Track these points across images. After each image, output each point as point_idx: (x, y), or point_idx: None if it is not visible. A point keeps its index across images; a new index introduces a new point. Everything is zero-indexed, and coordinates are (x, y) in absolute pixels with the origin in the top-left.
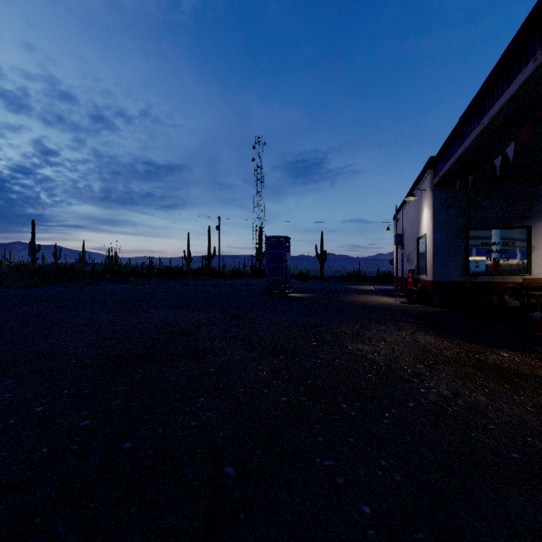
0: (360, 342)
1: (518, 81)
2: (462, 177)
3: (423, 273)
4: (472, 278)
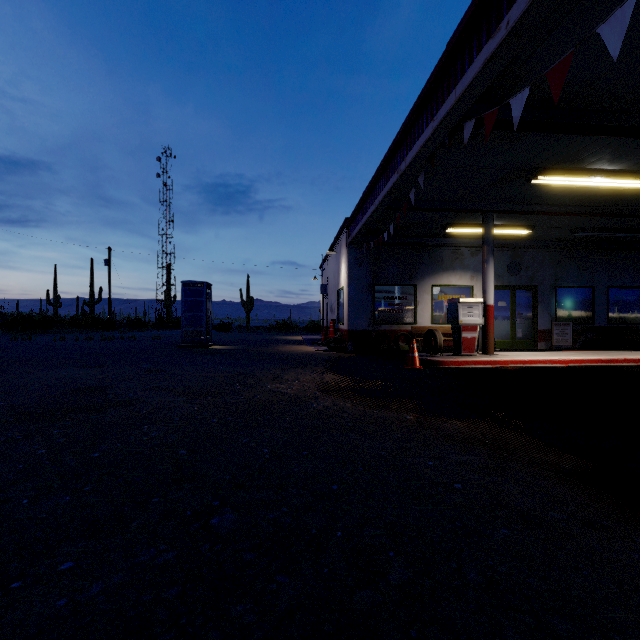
0: (278, 383)
1: (391, 183)
2: (370, 239)
3: (341, 323)
4: (377, 327)
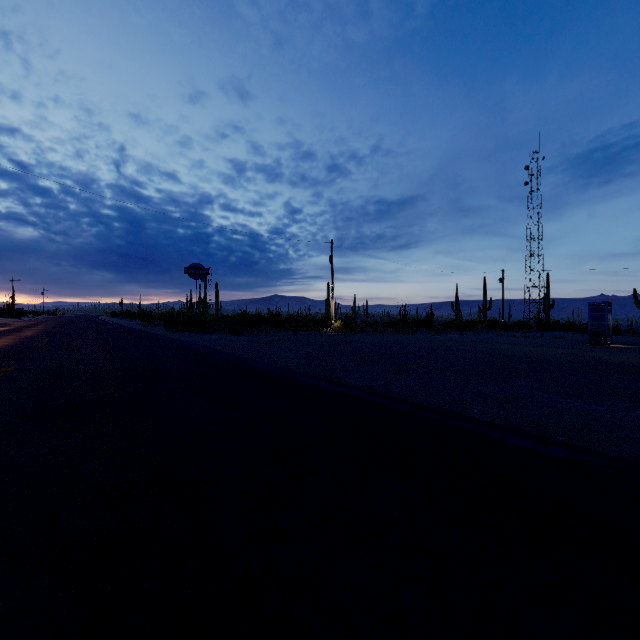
0: None
1: None
2: None
3: None
4: None
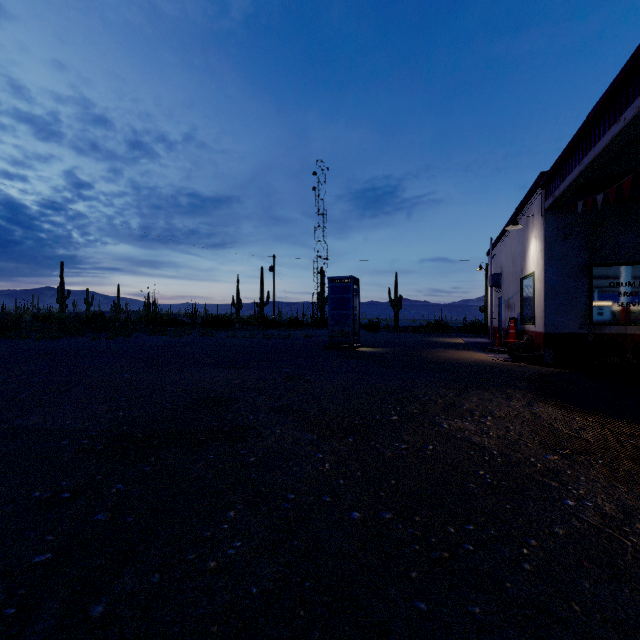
0: (458, 417)
1: None
2: (585, 197)
3: (529, 323)
4: (597, 328)
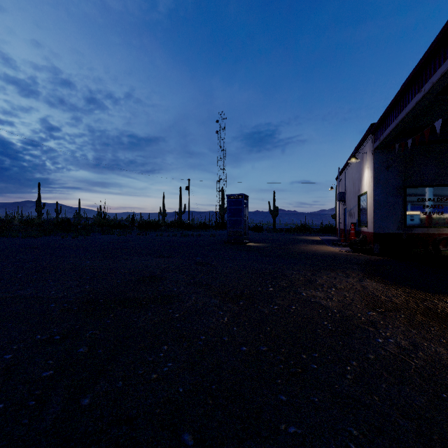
0: (313, 288)
1: None
2: (400, 141)
3: (364, 226)
4: (409, 230)
